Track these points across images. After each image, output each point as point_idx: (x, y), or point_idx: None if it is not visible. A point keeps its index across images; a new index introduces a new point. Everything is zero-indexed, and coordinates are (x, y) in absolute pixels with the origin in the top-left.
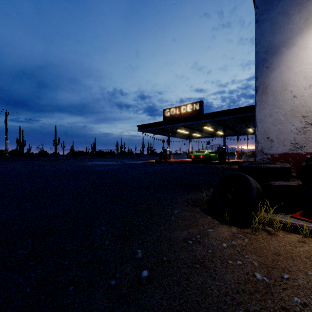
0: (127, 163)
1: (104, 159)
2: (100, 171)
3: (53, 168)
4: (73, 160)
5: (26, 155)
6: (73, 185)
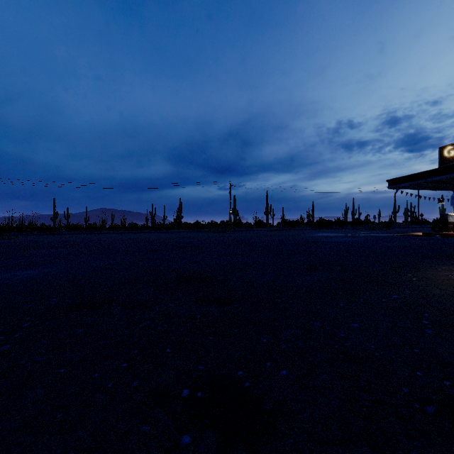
0: (371, 236)
1: (333, 230)
2: (340, 242)
3: (285, 238)
4: (295, 231)
5: (245, 225)
6: (326, 250)
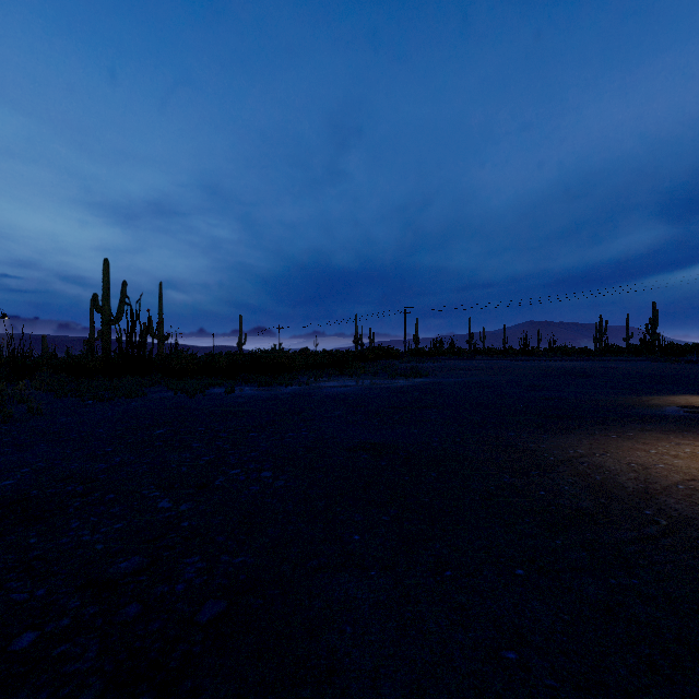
0: None
1: None
2: None
3: None
4: None
5: None
6: None
